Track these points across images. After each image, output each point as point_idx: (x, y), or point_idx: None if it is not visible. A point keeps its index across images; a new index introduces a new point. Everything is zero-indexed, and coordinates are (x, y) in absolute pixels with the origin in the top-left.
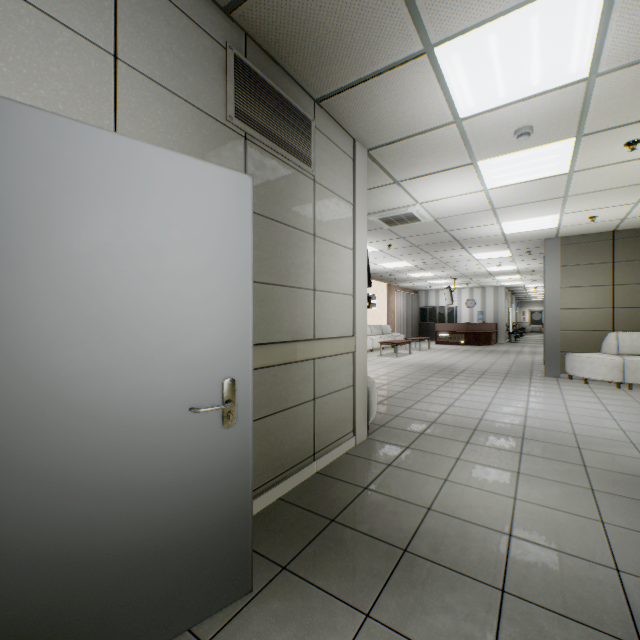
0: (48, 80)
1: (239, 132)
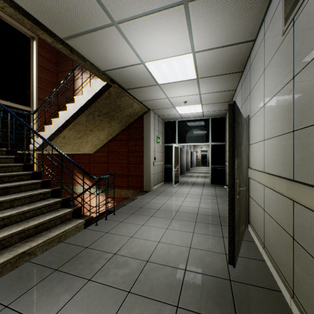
0: (259, 96)
1: (290, 27)
